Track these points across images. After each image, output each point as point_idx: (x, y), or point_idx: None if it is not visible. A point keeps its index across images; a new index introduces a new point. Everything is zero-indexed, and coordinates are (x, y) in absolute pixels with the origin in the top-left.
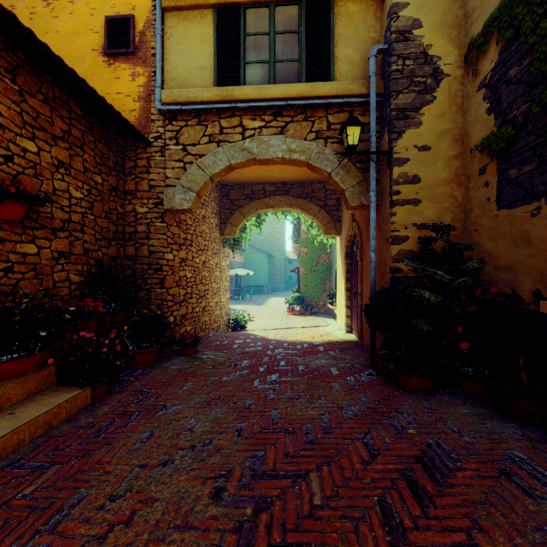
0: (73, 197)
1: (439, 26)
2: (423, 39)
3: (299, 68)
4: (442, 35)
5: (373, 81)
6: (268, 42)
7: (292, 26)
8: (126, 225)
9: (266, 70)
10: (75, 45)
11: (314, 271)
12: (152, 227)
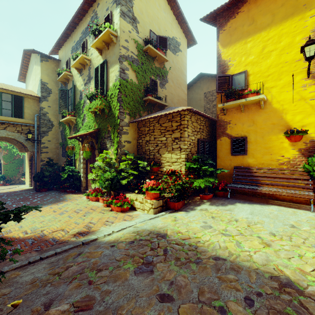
0: None
1: (53, 115)
2: (49, 117)
3: (12, 112)
4: (54, 117)
5: (36, 123)
6: None
7: (9, 100)
8: None
9: None
10: None
11: (12, 163)
12: None
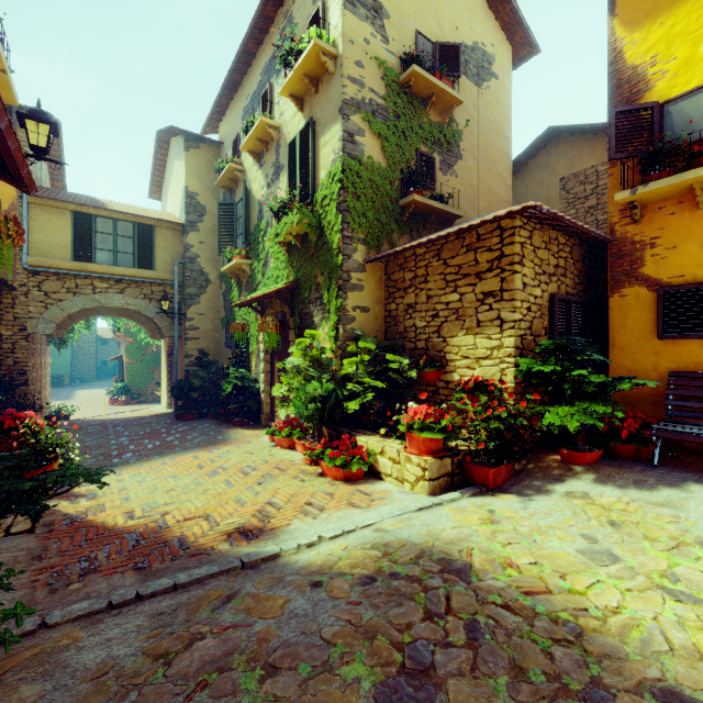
0: None
1: (209, 260)
2: (201, 264)
3: (134, 259)
4: (210, 264)
5: (177, 277)
6: (113, 240)
7: (129, 234)
8: None
9: (111, 256)
10: None
11: (141, 361)
12: (17, 345)
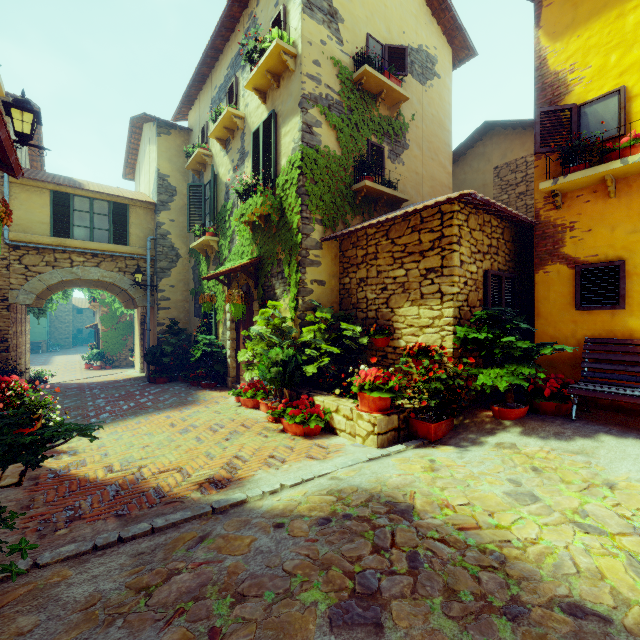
0: None
1: (179, 236)
2: (172, 240)
3: (109, 235)
4: (180, 240)
5: (149, 252)
6: (89, 217)
7: (105, 212)
8: None
9: (88, 232)
10: None
11: (115, 328)
12: None
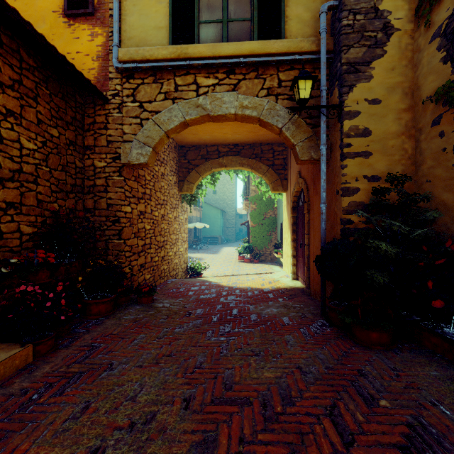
0: (24, 148)
1: None
2: None
3: (251, 27)
4: None
5: (323, 37)
6: (221, 2)
7: None
8: (86, 178)
9: (219, 29)
10: (37, 7)
11: (261, 224)
12: (110, 181)
